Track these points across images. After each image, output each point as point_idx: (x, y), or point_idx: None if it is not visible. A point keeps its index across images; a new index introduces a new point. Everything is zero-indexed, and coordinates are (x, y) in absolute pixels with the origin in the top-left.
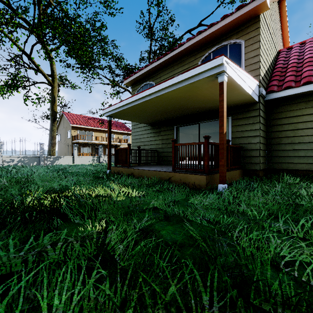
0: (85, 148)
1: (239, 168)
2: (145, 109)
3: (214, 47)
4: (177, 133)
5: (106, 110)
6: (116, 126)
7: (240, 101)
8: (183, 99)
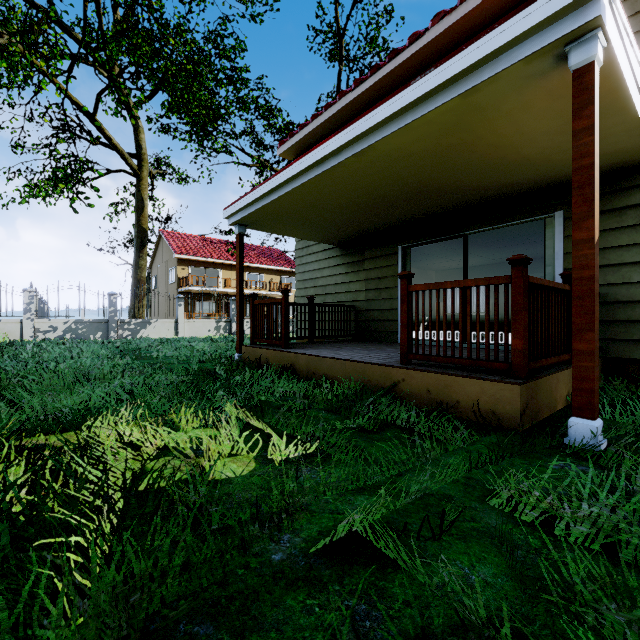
0: (205, 303)
1: None
2: (325, 199)
3: None
4: (406, 264)
5: (232, 208)
6: (266, 258)
7: (601, 161)
8: (431, 161)
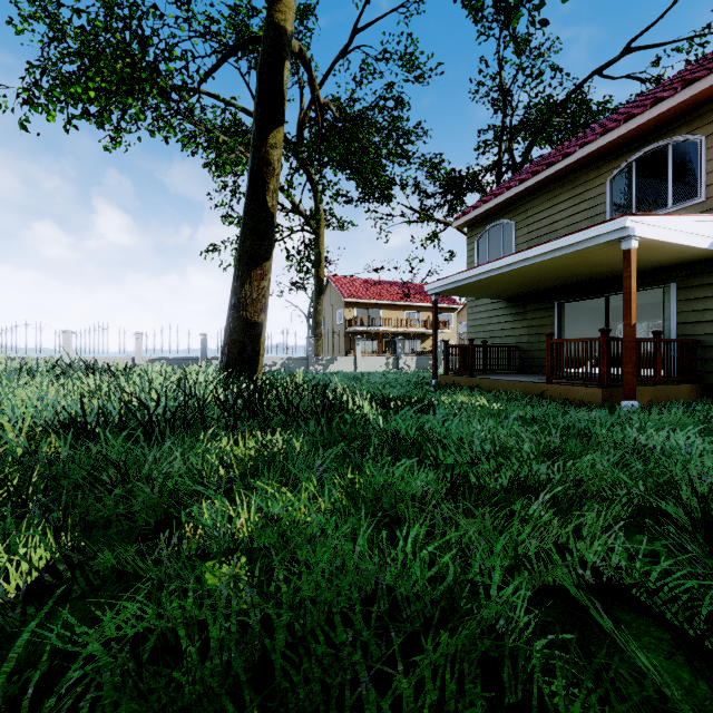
0: (368, 341)
1: (693, 382)
2: (499, 281)
3: (639, 152)
4: (561, 315)
5: (432, 285)
6: (423, 296)
7: (691, 257)
8: (568, 265)
